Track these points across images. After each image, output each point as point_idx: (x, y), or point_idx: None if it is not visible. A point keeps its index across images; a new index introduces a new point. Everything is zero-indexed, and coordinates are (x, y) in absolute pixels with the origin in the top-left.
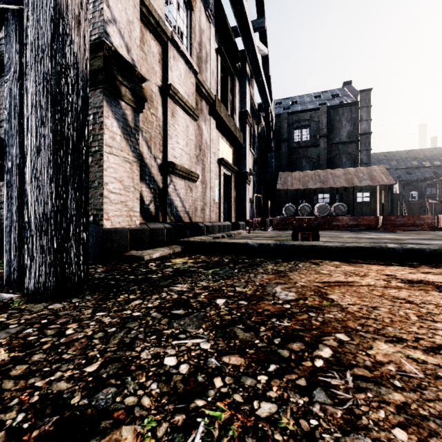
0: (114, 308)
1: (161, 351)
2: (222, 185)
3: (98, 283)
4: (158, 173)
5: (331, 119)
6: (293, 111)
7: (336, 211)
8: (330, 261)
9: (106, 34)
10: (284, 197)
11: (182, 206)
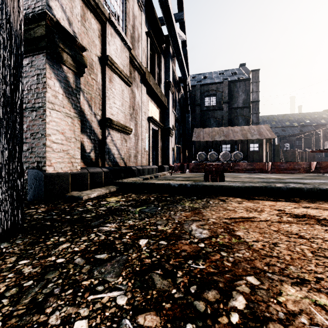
0: (40, 254)
1: (74, 311)
2: (151, 137)
3: (34, 224)
4: (98, 126)
5: (231, 90)
6: (204, 83)
7: (235, 157)
8: (233, 198)
9: (49, 7)
10: (197, 147)
11: (118, 153)
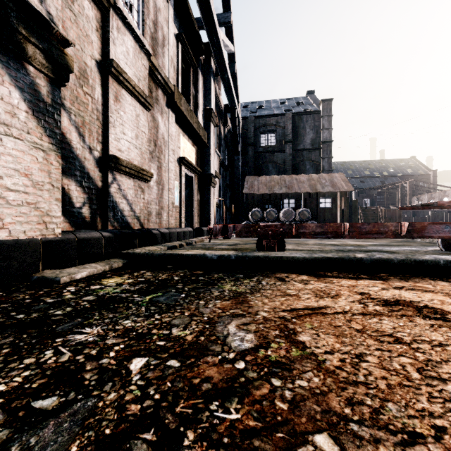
0: None
1: None
2: (183, 187)
3: None
4: (95, 168)
5: (295, 125)
6: (260, 115)
7: (301, 217)
8: (297, 275)
9: None
10: (250, 202)
11: (130, 209)
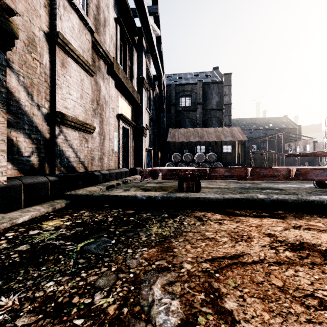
0: None
1: None
2: (121, 137)
3: None
4: (43, 122)
5: (205, 91)
6: (180, 83)
7: (210, 159)
8: (212, 213)
9: None
10: (172, 148)
11: (76, 156)
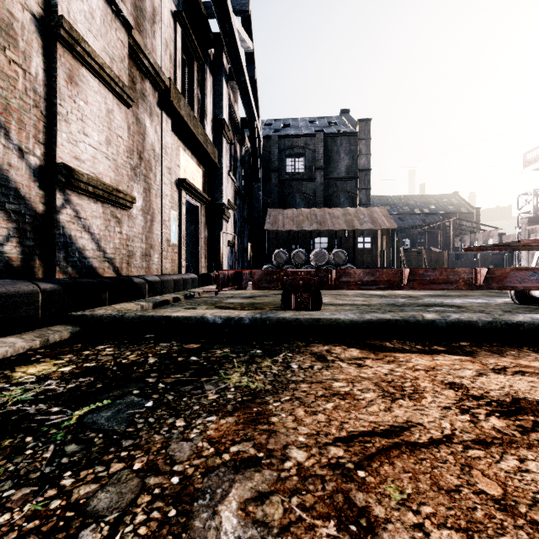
0: None
1: None
2: (183, 219)
3: None
4: (32, 182)
5: (328, 149)
6: (286, 134)
7: (336, 259)
8: (343, 348)
9: None
10: (274, 241)
11: (97, 248)
